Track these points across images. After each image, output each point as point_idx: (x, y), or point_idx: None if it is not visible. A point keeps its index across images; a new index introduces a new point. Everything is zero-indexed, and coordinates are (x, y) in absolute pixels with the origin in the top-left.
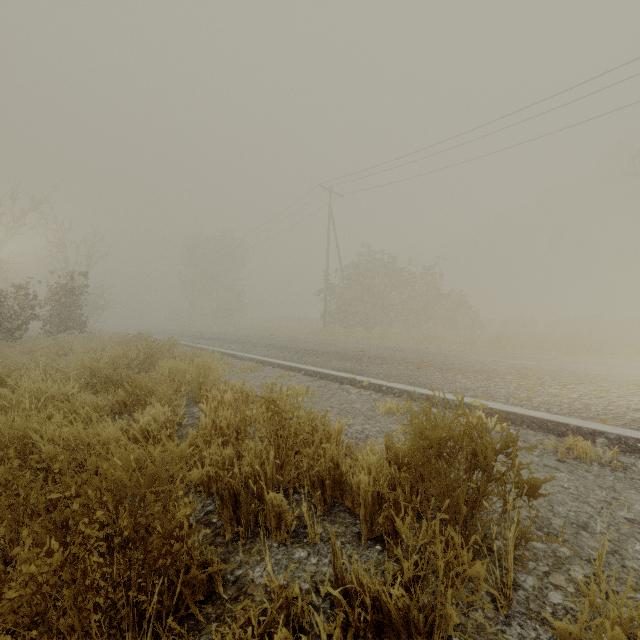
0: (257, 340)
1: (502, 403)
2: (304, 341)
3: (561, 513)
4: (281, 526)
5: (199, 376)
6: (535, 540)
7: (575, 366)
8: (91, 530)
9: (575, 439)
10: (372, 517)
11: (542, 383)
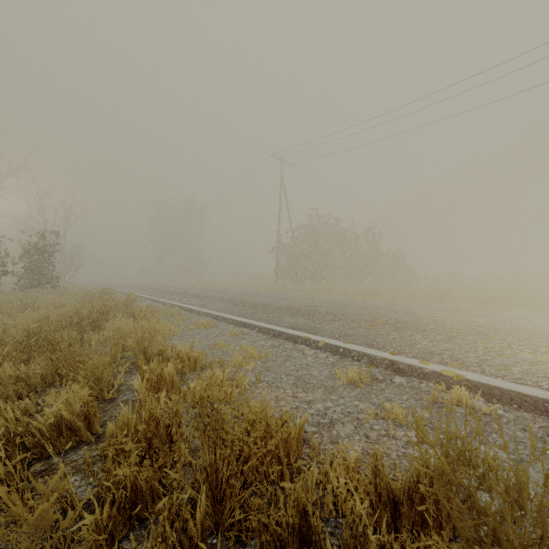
0: (215, 294)
1: (478, 373)
2: (258, 295)
3: None
4: None
5: (144, 339)
6: None
7: (529, 324)
8: None
9: None
10: None
11: (509, 345)
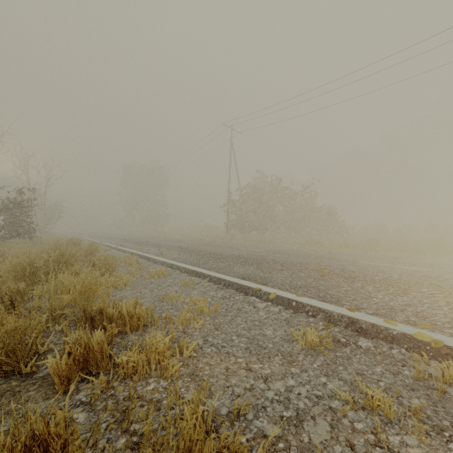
0: (173, 243)
1: None
2: (211, 244)
3: None
4: None
5: (86, 294)
6: None
7: None
8: None
9: None
10: None
11: None
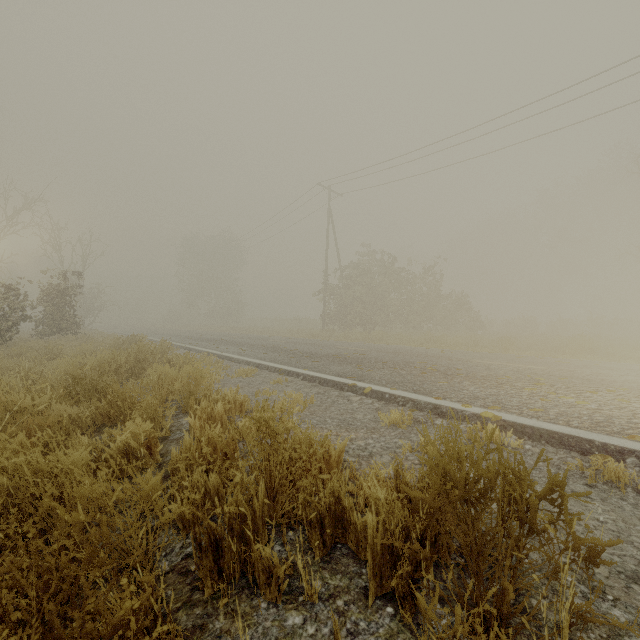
0: (255, 342)
1: (516, 414)
2: (303, 343)
3: (603, 558)
4: (271, 582)
5: (189, 384)
6: (598, 622)
7: (586, 371)
8: (0, 632)
9: (605, 460)
10: (381, 570)
11: (556, 391)
